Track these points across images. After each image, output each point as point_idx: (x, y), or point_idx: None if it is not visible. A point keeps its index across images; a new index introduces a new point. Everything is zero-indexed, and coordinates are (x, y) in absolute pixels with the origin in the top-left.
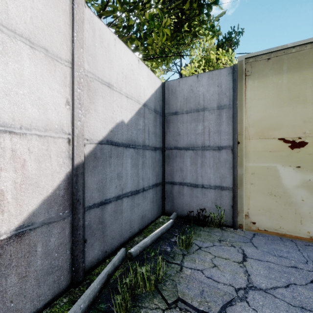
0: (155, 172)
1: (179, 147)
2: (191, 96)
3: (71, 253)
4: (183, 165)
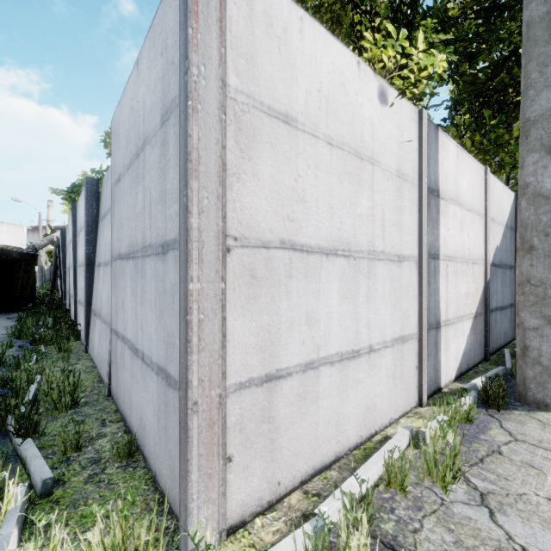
0: (510, 292)
1: None
2: None
3: (484, 338)
4: None
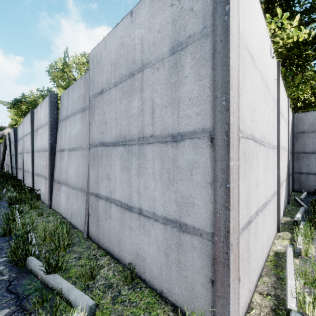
0: (291, 166)
1: (306, 152)
2: (315, 123)
3: (287, 191)
4: (309, 162)
